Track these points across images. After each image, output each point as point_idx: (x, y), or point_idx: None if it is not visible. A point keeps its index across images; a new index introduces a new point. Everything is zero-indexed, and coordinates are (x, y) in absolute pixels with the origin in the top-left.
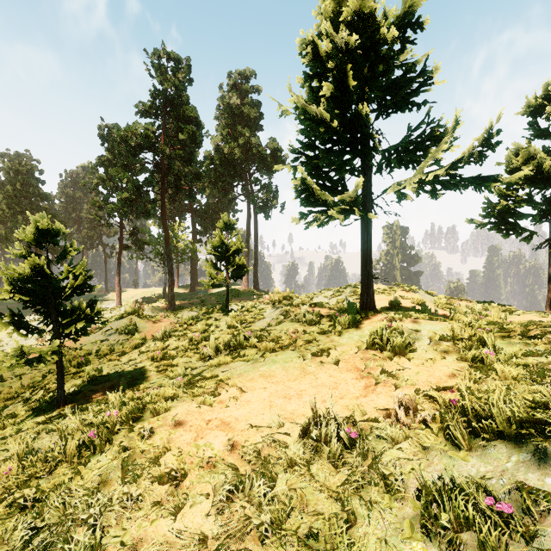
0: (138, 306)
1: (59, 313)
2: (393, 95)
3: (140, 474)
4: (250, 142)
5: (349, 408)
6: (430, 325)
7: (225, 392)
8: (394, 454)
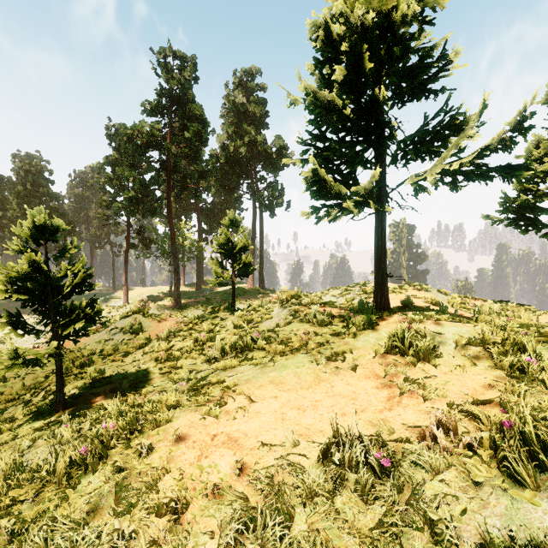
0: (143, 305)
1: (59, 313)
2: (408, 82)
3: (135, 503)
4: (256, 140)
5: (373, 424)
6: (455, 327)
7: (232, 400)
8: (436, 487)
